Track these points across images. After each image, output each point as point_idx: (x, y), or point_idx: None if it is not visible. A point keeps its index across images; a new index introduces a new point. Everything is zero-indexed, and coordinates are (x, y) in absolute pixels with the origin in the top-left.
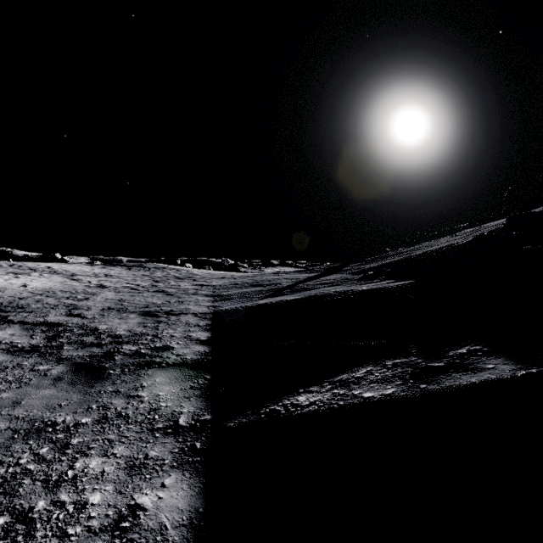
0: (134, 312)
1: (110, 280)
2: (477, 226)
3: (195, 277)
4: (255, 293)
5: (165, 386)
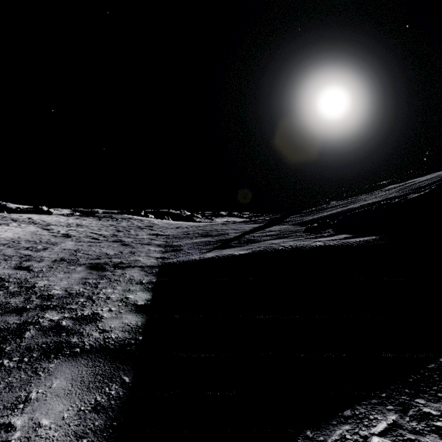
0: (83, 264)
1: (78, 230)
2: (401, 182)
3: (154, 227)
4: (204, 245)
5: (59, 401)
